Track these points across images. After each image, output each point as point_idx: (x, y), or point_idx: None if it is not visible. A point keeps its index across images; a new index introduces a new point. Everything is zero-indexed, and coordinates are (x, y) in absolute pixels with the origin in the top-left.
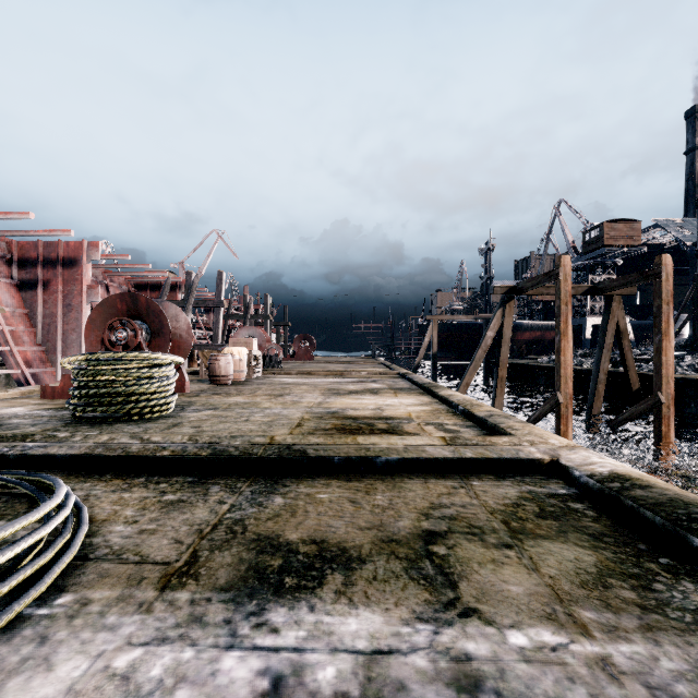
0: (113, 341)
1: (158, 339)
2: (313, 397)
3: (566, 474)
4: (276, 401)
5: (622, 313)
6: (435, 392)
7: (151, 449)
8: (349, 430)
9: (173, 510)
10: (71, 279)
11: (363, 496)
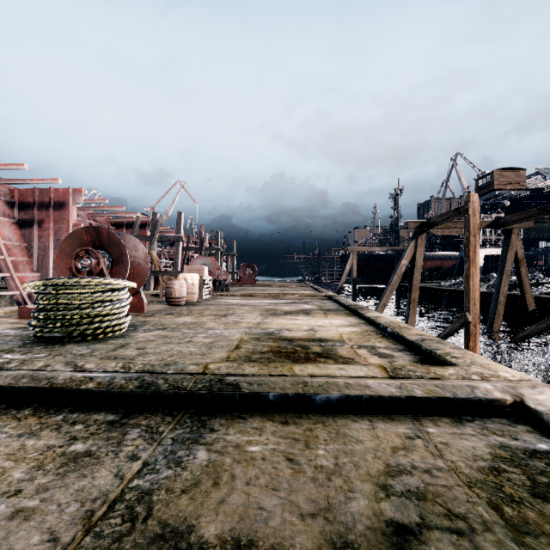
0: (79, 268)
1: (118, 266)
2: (253, 317)
3: (538, 421)
4: (219, 322)
5: (520, 244)
6: (362, 313)
7: (77, 380)
8: (285, 353)
9: (72, 471)
10: (60, 219)
11: (302, 450)
